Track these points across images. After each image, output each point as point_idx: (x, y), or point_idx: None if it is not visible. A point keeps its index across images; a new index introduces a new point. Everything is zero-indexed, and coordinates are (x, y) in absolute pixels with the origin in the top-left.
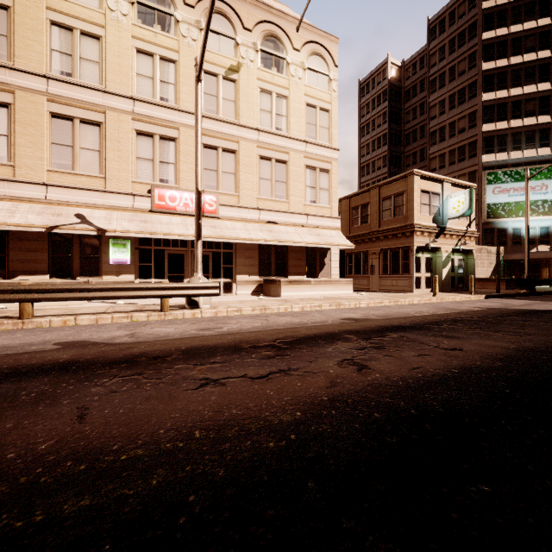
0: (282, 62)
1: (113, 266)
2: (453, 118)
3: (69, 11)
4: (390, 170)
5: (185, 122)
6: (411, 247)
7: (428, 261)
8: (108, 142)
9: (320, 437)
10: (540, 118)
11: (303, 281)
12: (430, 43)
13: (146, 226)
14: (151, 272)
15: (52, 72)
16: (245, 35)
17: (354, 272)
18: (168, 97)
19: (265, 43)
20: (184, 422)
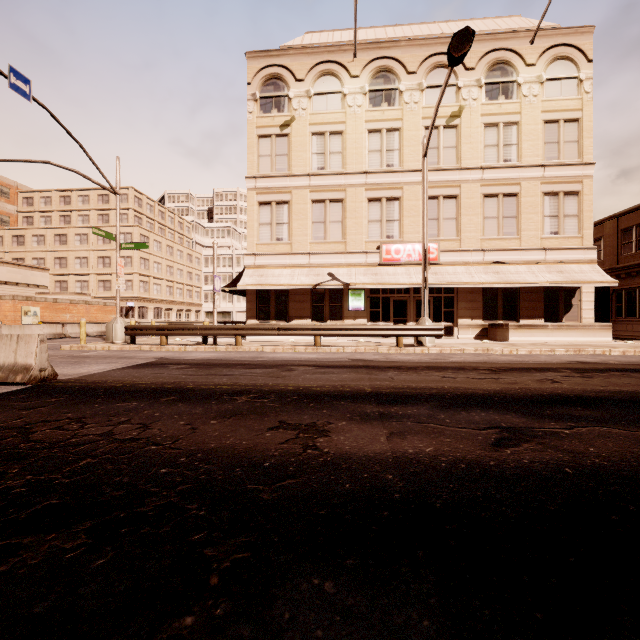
0: (511, 86)
1: (351, 311)
2: None
3: (322, 121)
4: None
5: (408, 181)
6: None
7: None
8: (347, 213)
9: (506, 393)
10: None
11: (536, 325)
12: None
13: (377, 278)
14: (379, 316)
15: (312, 170)
16: (467, 76)
17: (624, 315)
18: (393, 163)
19: (490, 75)
20: (438, 384)
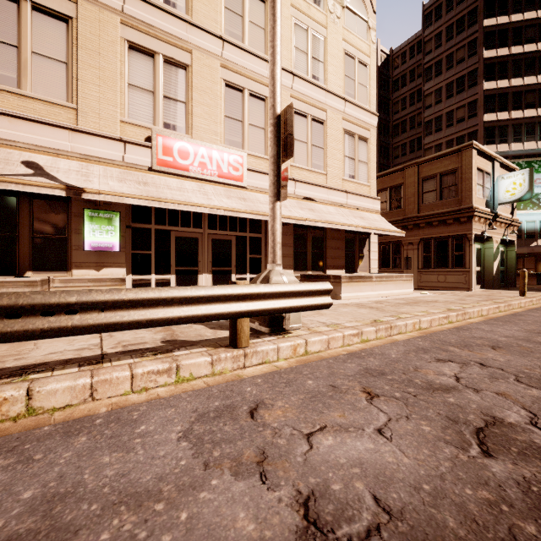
0: None
1: (90, 253)
2: (450, 107)
3: None
4: (379, 160)
5: (200, 44)
6: (468, 236)
7: (478, 253)
8: (81, 52)
9: None
10: (540, 110)
11: (364, 277)
12: (425, 29)
13: (147, 189)
14: (150, 263)
15: None
16: None
17: (379, 266)
18: (176, 2)
19: None
20: None
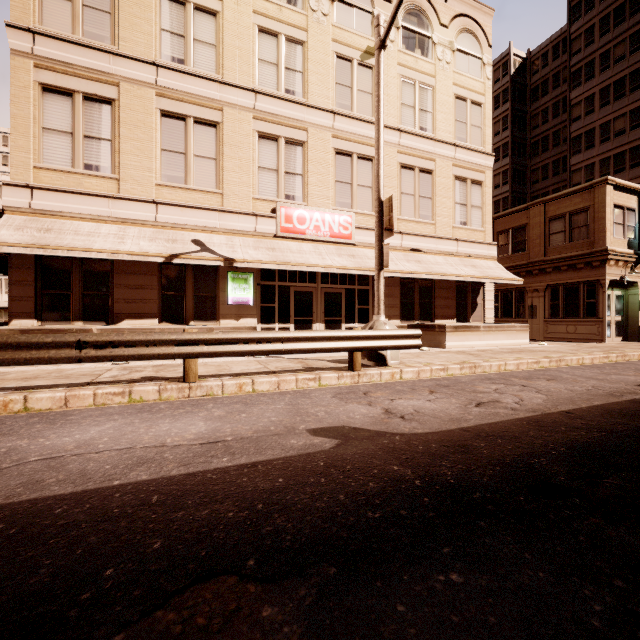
0: (427, 42)
1: (232, 307)
2: (606, 118)
3: None
4: (512, 188)
5: (315, 122)
6: (602, 282)
7: (618, 300)
8: (225, 148)
9: None
10: None
11: (470, 327)
12: (572, 24)
13: (276, 255)
14: (274, 314)
15: (161, 59)
16: (384, 8)
17: (500, 316)
18: (295, 89)
19: (407, 18)
20: None
